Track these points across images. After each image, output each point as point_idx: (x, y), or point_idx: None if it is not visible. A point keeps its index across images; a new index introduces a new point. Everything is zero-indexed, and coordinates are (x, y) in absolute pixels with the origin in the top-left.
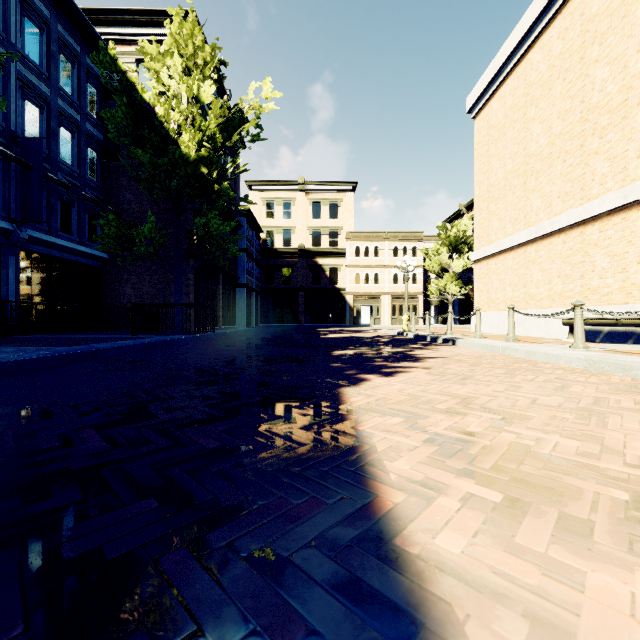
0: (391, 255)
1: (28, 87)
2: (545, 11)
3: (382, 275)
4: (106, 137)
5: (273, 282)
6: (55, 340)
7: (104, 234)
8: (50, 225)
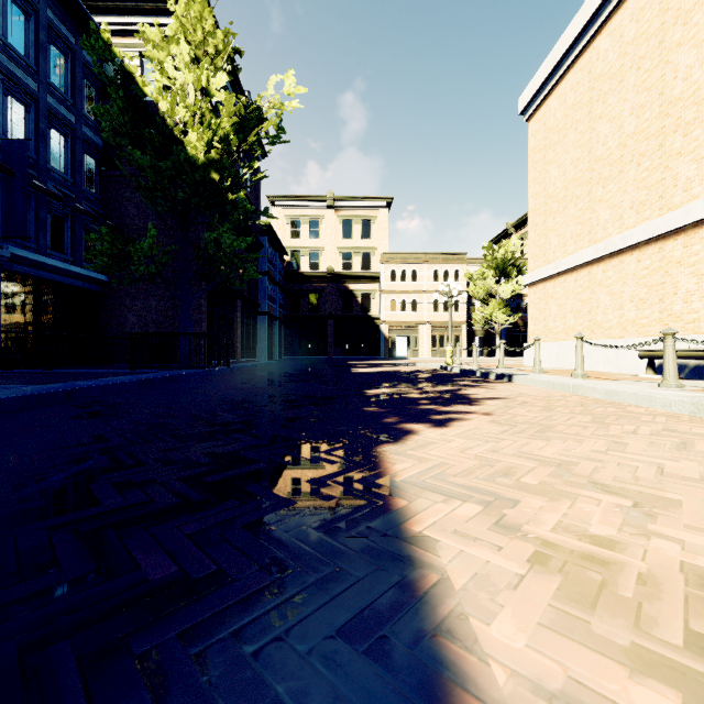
0: (431, 279)
1: (11, 81)
2: None
3: (421, 302)
4: (106, 142)
5: (298, 309)
6: (35, 376)
7: (96, 251)
8: (38, 242)
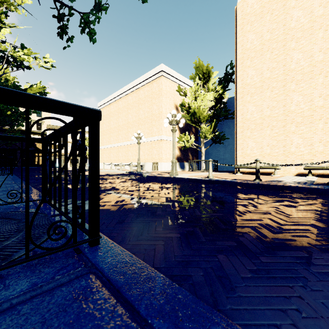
0: (70, 137)
1: None
2: (113, 99)
3: None
4: None
5: None
6: None
7: None
8: None
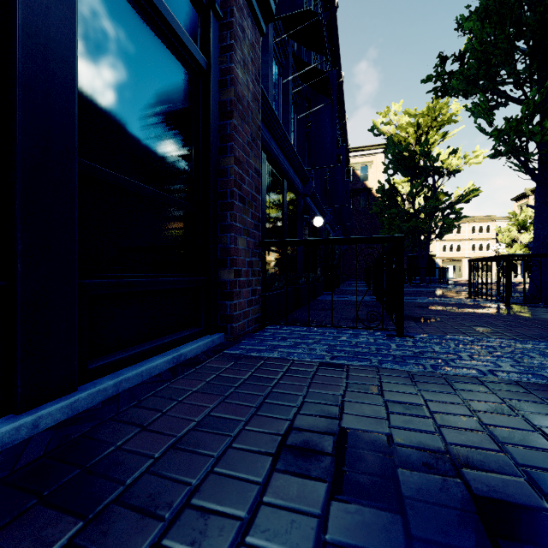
0: (470, 232)
1: None
2: None
3: (463, 245)
4: None
5: None
6: None
7: None
8: None
